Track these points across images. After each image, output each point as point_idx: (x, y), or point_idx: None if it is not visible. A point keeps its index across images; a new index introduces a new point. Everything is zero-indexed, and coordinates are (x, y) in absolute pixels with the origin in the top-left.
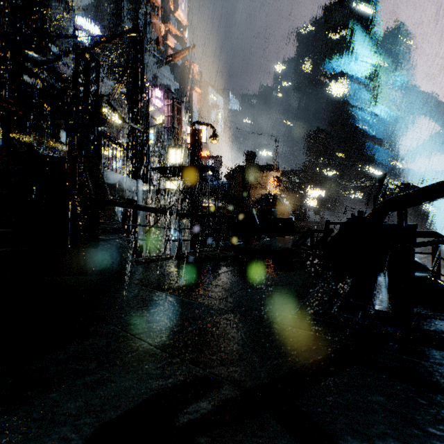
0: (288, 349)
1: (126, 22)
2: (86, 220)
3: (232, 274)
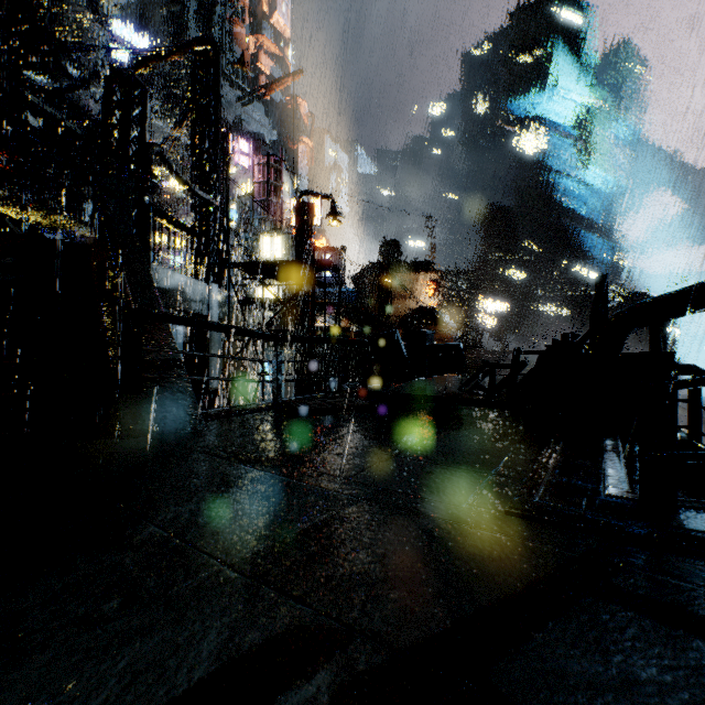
0: (467, 568)
1: (192, 31)
2: (121, 346)
3: (365, 435)
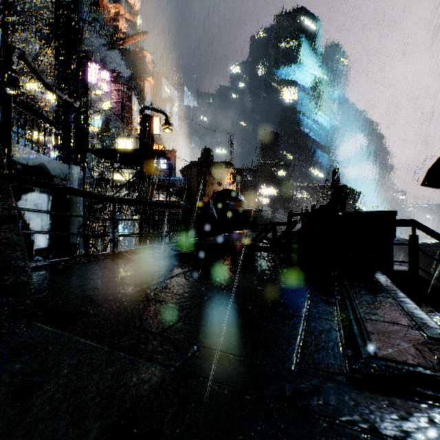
0: None
1: None
2: None
3: (184, 279)
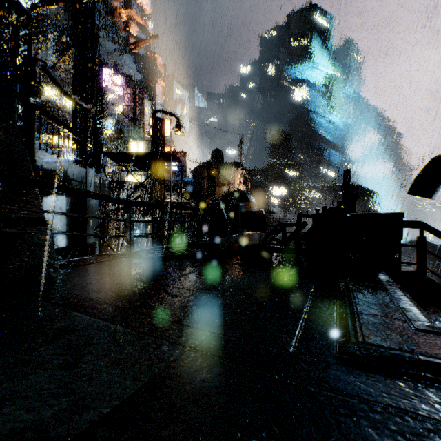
0: None
1: None
2: None
3: (196, 277)
